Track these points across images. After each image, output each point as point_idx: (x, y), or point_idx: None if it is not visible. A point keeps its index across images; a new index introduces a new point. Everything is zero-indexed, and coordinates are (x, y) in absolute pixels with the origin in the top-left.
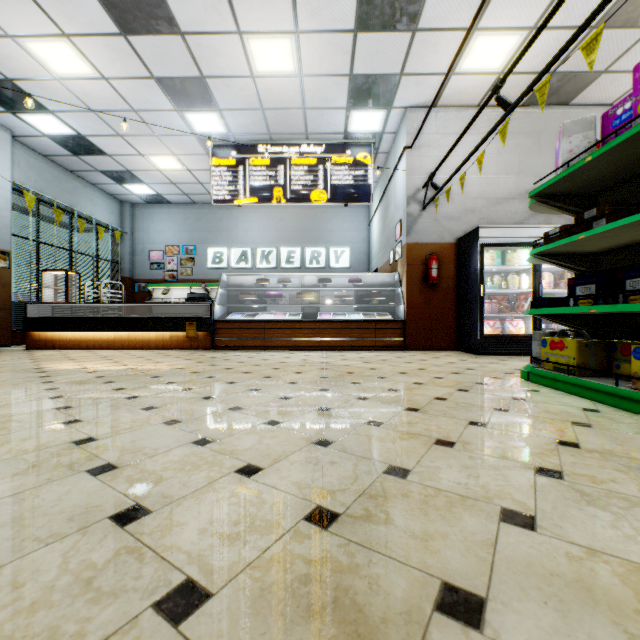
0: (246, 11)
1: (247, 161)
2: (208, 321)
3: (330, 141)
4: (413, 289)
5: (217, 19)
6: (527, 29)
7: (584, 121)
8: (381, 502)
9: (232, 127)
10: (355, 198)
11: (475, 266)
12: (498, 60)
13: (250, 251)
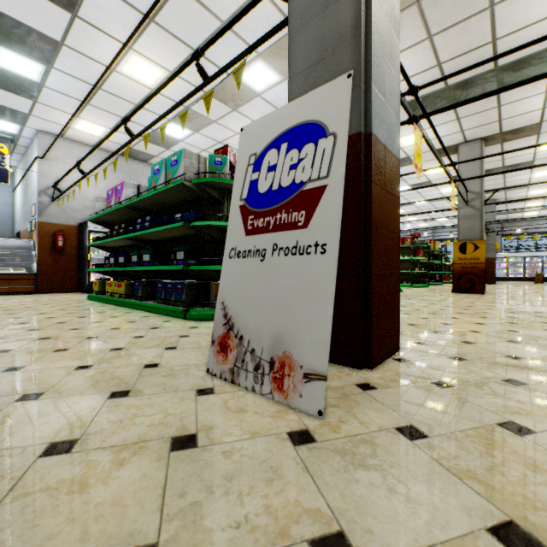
0: None
1: None
2: None
3: None
4: (45, 253)
5: None
6: (109, 128)
7: (104, 198)
8: None
9: None
10: None
11: (87, 242)
12: (98, 133)
13: None
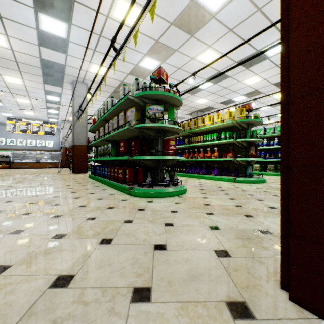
0: (24, 110)
1: (19, 123)
2: (9, 162)
3: (44, 121)
4: (63, 156)
5: (18, 110)
6: None
7: None
8: (41, 171)
9: (15, 116)
10: (51, 134)
11: None
12: None
13: (15, 140)
